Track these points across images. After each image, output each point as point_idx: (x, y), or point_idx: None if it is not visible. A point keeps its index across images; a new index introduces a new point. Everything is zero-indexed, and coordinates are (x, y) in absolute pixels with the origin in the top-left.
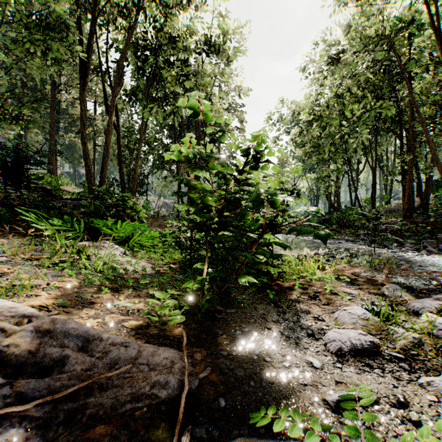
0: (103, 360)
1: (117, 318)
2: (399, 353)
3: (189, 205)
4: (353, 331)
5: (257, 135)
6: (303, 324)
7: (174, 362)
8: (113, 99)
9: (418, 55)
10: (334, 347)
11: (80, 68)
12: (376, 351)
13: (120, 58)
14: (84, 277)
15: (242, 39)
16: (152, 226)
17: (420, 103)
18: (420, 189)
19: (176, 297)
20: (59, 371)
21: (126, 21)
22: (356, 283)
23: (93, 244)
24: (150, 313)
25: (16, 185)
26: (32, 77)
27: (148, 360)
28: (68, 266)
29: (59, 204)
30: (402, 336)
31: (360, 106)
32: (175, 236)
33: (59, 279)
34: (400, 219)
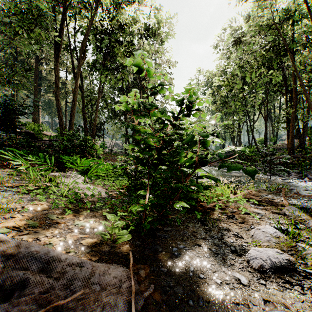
0: (60, 280)
1: (76, 236)
2: (311, 269)
3: (134, 145)
4: (271, 249)
5: (190, 88)
6: (226, 241)
7: (122, 281)
8: (78, 68)
9: (299, 36)
10: (256, 264)
11: (54, 45)
12: (292, 268)
13: (83, 38)
14: (53, 201)
15: (171, 25)
16: (107, 160)
17: (299, 72)
18: (300, 133)
19: (124, 216)
20: (19, 294)
21: (88, 12)
22: (261, 204)
23: (61, 174)
24: (103, 233)
25: (6, 130)
26: (21, 53)
27: (100, 279)
28: (40, 192)
29: (39, 144)
30: (311, 254)
31: (257, 73)
32: (123, 167)
33: (32, 203)
34: (285, 154)
